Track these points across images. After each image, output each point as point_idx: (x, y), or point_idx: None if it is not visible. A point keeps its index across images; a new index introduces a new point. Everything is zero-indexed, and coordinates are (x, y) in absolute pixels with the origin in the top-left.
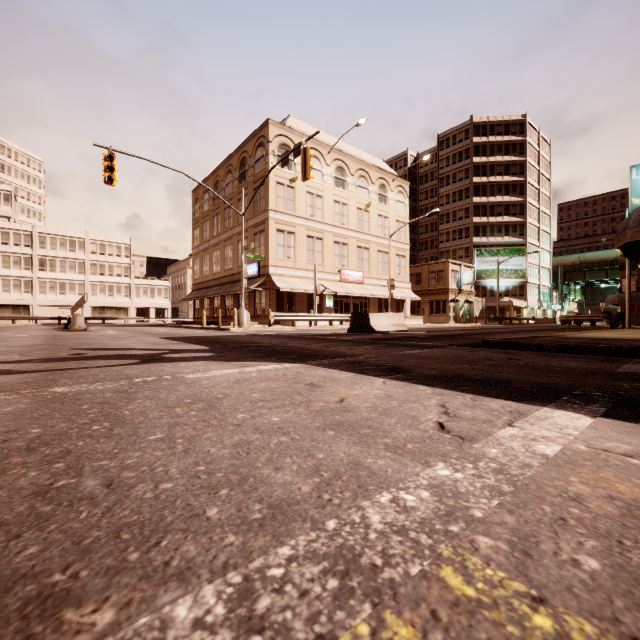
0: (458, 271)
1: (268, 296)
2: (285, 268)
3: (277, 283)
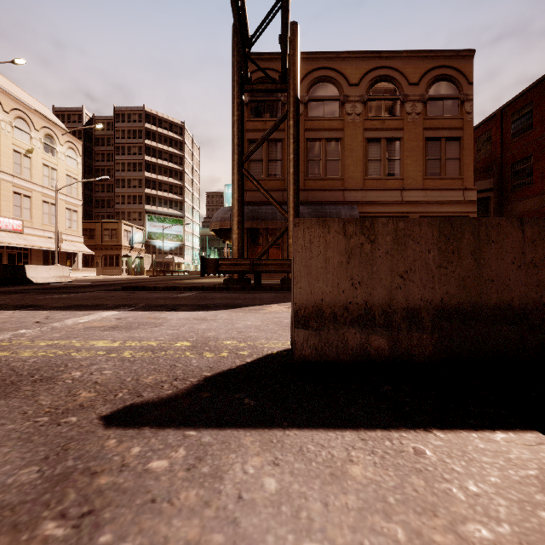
0: (131, 231)
1: None
2: None
3: None
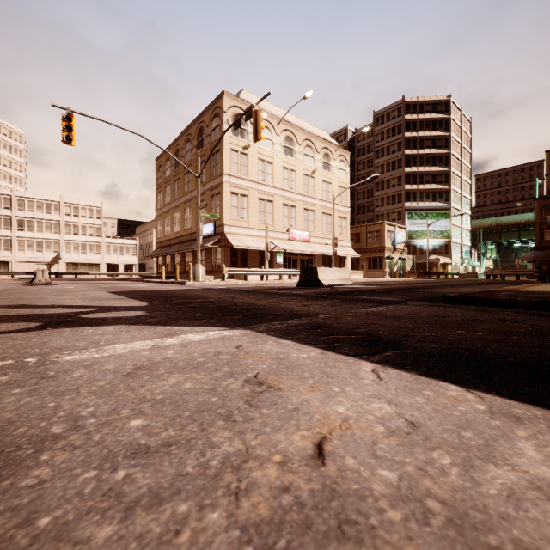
0: (393, 231)
1: (223, 253)
2: (239, 227)
3: (231, 241)
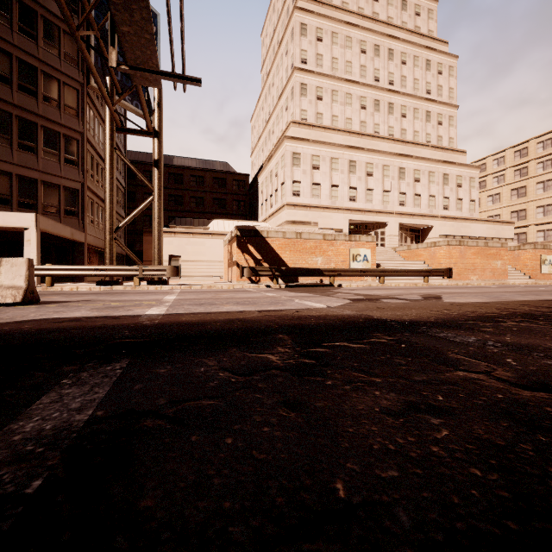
0: None
1: None
2: None
3: None
